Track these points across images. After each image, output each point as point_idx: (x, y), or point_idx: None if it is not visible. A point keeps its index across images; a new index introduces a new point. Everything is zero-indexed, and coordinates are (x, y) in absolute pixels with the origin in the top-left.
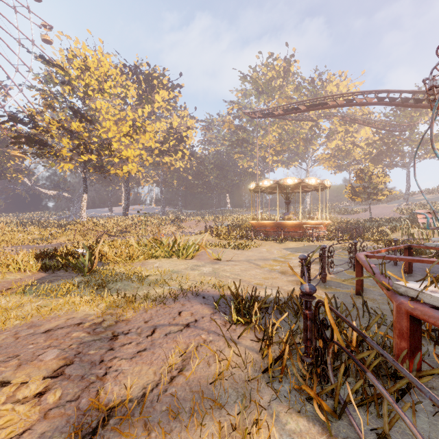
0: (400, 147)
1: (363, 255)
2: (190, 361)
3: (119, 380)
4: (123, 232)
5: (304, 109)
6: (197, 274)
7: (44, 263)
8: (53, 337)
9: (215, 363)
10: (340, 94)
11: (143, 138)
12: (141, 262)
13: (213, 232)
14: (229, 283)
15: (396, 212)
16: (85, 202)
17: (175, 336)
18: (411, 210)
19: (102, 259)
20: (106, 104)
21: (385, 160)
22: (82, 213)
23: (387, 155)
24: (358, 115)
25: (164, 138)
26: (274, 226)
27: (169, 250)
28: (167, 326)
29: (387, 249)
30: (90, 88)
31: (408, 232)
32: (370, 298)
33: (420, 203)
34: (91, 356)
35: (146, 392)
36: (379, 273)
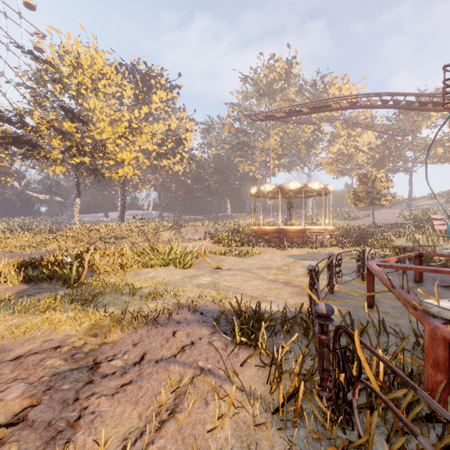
0: (402, 152)
1: (375, 265)
2: (184, 398)
3: (95, 427)
4: (118, 238)
5: (306, 111)
6: (196, 285)
7: (26, 274)
8: (22, 366)
9: (213, 401)
10: (344, 96)
11: (140, 140)
12: (135, 271)
13: (213, 239)
14: (230, 295)
15: (399, 218)
16: (78, 206)
17: (167, 363)
18: (415, 216)
19: (92, 269)
20: (100, 104)
21: (388, 164)
22: (75, 219)
23: (389, 160)
24: (360, 119)
25: (162, 140)
26: (276, 232)
27: (165, 258)
28: (158, 350)
29: (399, 257)
30: (83, 86)
31: (413, 238)
32: (383, 311)
33: (423, 208)
34: (64, 392)
35: (127, 445)
36: (399, 287)
